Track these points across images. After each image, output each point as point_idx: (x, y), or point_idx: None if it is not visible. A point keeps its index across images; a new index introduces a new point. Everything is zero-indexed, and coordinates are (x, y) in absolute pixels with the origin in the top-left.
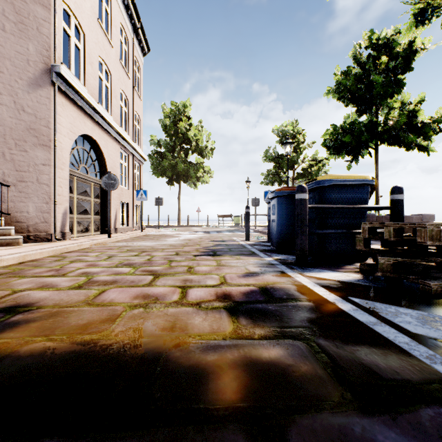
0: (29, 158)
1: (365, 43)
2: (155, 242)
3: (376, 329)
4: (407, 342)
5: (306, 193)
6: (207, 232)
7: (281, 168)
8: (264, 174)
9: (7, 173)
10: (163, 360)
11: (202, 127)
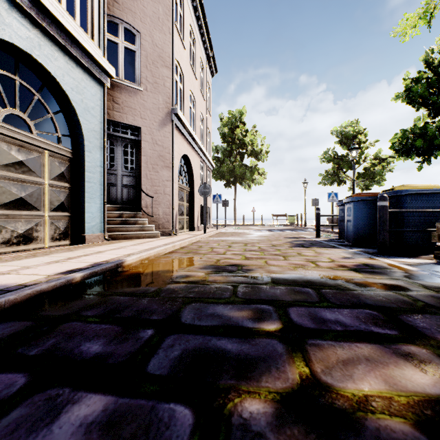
0: (159, 177)
1: (438, 48)
2: (241, 238)
3: None
4: None
5: (387, 201)
6: (270, 230)
7: (340, 169)
8: (322, 175)
9: (148, 188)
10: (339, 281)
11: (256, 131)
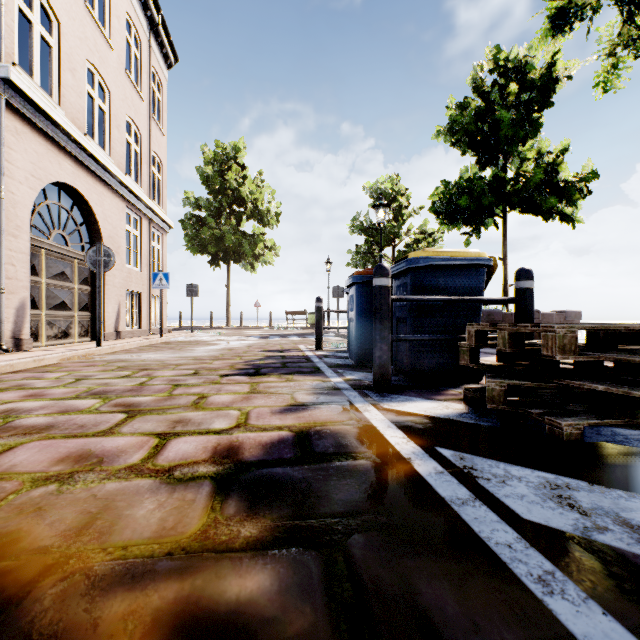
0: None
1: (489, 64)
2: (174, 354)
3: (463, 514)
4: (509, 544)
5: (389, 277)
6: (265, 337)
7: (376, 244)
8: (352, 252)
9: None
10: (1, 622)
11: (262, 181)
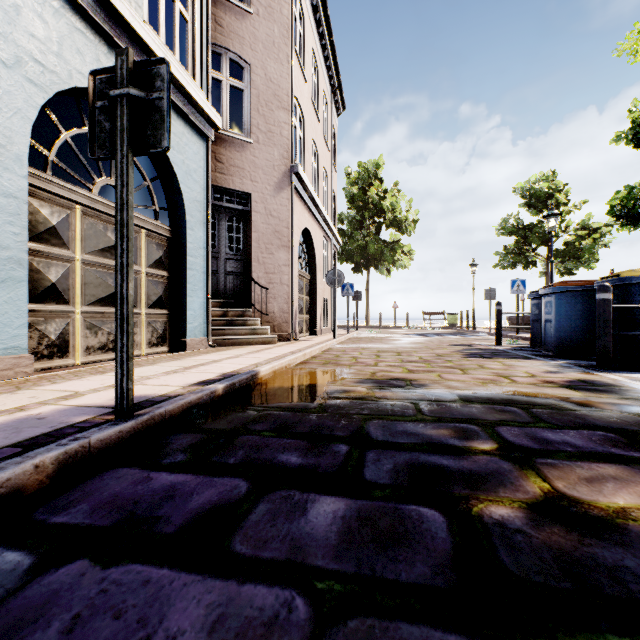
0: (274, 260)
1: None
2: (387, 345)
3: None
4: None
5: (611, 293)
6: (423, 335)
7: (527, 244)
8: (500, 253)
9: (260, 276)
10: (551, 399)
11: (398, 191)
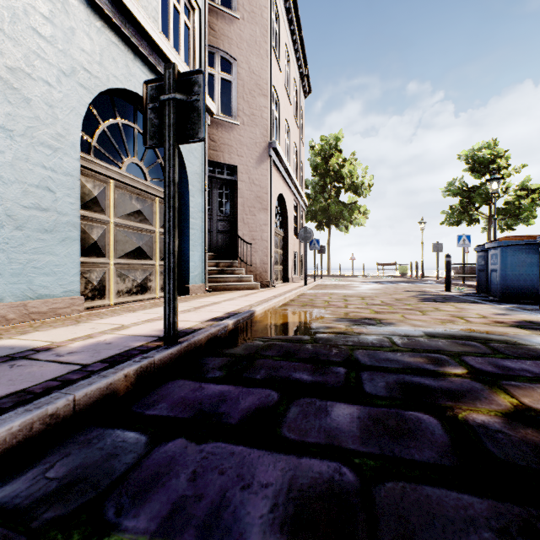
0: (256, 220)
1: None
2: (350, 291)
3: None
4: None
5: None
6: (378, 283)
7: (471, 204)
8: (446, 212)
9: (245, 234)
10: (505, 336)
11: (355, 160)
